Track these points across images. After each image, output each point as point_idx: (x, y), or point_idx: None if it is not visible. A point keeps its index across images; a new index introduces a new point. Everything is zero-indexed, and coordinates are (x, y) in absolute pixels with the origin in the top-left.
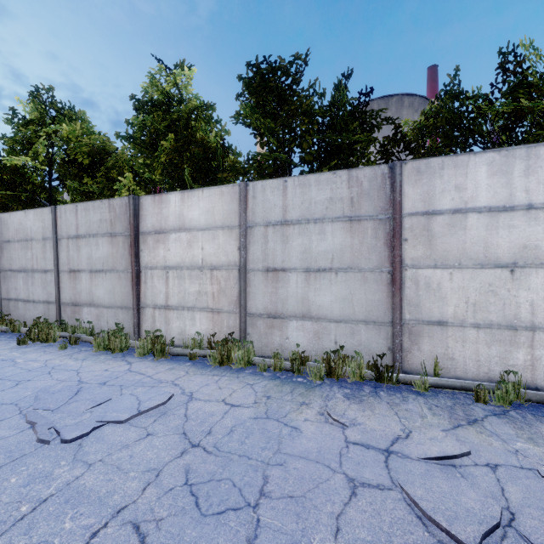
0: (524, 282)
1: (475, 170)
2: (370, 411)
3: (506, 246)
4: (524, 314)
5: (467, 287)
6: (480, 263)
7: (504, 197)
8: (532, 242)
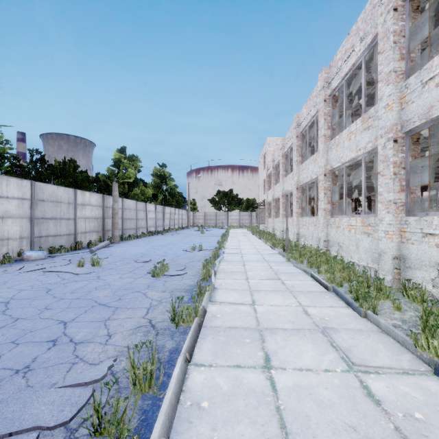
0: (6, 223)
1: None
2: None
3: (1, 210)
4: (6, 234)
5: None
6: None
7: (0, 192)
8: (8, 209)
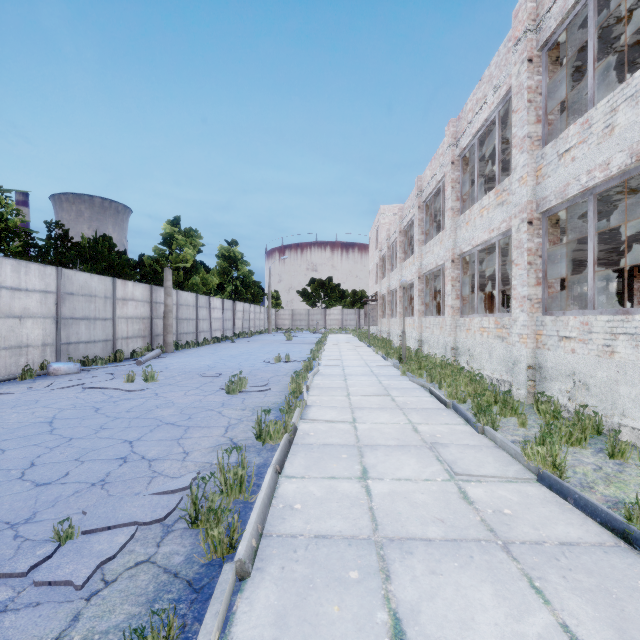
0: (25, 325)
1: (6, 267)
2: (4, 389)
3: (18, 308)
4: (25, 340)
5: (2, 328)
6: (8, 315)
7: (18, 284)
8: (28, 306)
